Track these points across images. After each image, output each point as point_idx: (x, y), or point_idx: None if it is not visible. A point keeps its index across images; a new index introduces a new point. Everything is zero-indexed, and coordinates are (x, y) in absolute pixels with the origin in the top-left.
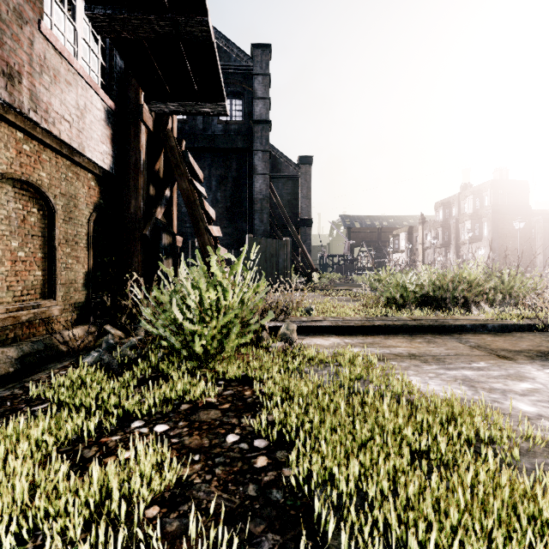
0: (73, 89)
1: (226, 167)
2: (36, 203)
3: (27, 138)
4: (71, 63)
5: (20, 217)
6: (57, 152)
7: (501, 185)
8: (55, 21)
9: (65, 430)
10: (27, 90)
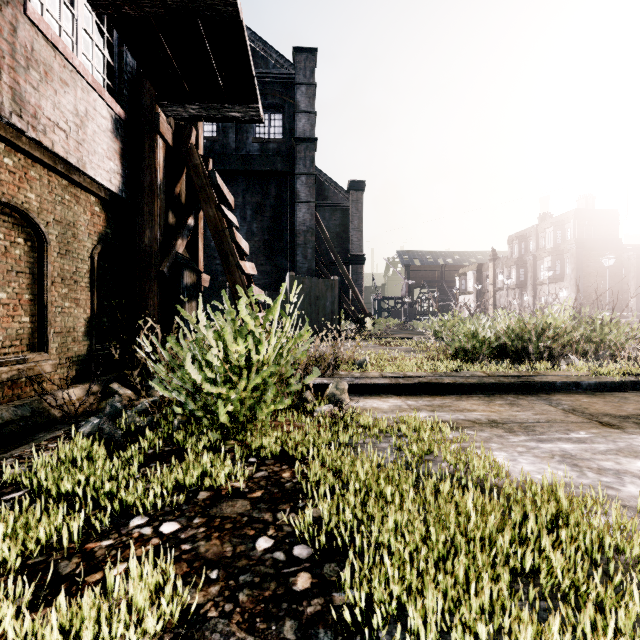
0: (70, 91)
1: (264, 194)
2: (22, 232)
3: (10, 150)
4: (68, 57)
5: (0, 249)
6: (49, 168)
7: (586, 215)
8: (47, 5)
9: (37, 533)
10: (9, 88)
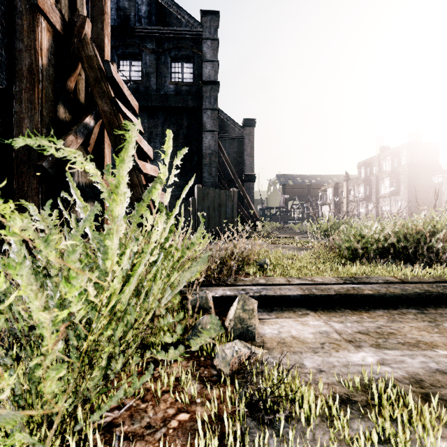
0: None
1: (178, 125)
2: None
3: None
4: None
5: None
6: None
7: (416, 147)
8: None
9: None
10: None
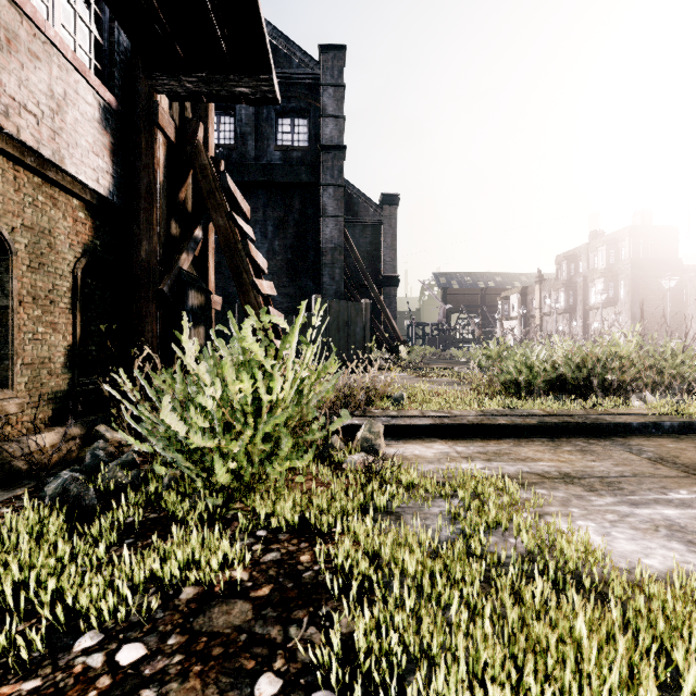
0: (43, 67)
1: (287, 208)
2: None
3: None
4: (39, 24)
5: None
6: (15, 161)
7: (643, 233)
8: None
9: None
10: None
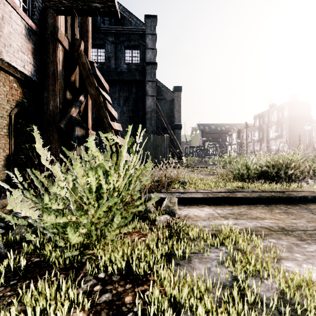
0: None
1: (129, 92)
2: None
3: None
4: None
5: None
6: None
7: (294, 104)
8: None
9: None
10: None
